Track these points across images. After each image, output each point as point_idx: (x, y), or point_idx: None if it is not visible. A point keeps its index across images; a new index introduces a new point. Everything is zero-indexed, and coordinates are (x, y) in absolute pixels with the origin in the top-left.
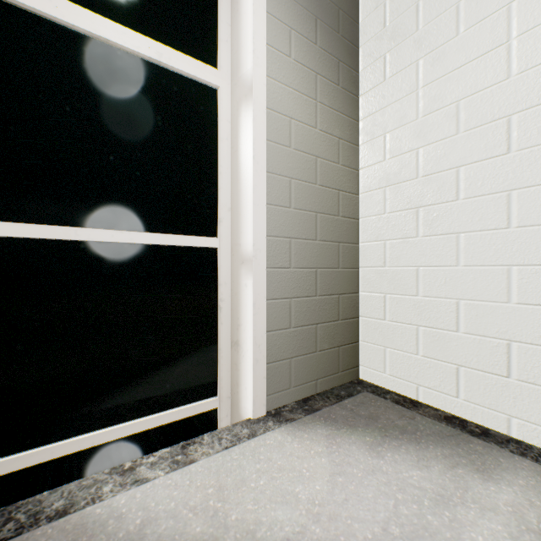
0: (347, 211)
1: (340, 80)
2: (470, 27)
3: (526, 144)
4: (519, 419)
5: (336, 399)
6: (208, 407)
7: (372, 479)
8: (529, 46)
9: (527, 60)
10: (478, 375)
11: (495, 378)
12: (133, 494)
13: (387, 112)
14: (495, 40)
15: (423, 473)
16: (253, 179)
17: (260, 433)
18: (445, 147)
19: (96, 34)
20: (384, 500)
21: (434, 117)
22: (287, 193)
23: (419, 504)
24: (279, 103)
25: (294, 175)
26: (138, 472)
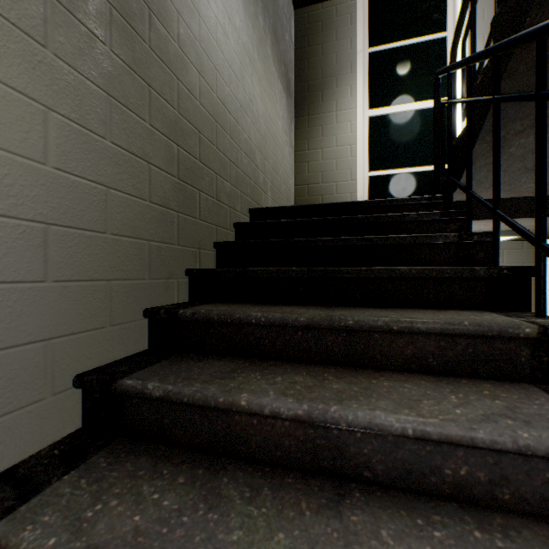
0: None
1: None
2: None
3: None
4: None
5: None
6: None
7: None
8: None
9: None
10: None
11: None
12: None
13: None
14: None
15: None
16: None
17: None
18: None
19: (402, 111)
20: None
21: None
22: None
23: None
24: None
25: None
26: None
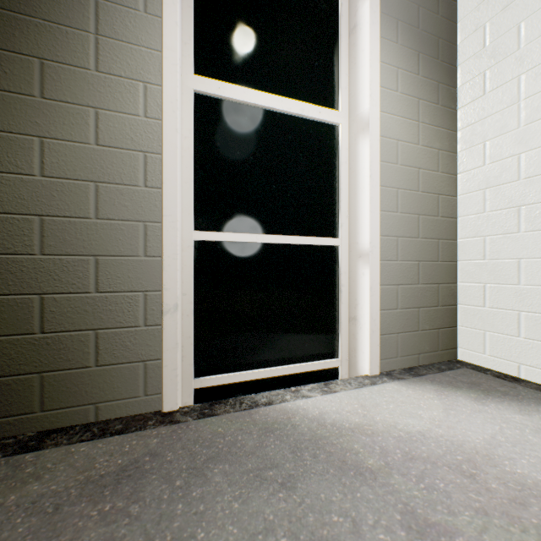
0: (445, 212)
1: (439, 100)
2: None
3: None
4: None
5: (438, 370)
6: (332, 364)
7: (479, 415)
8: None
9: None
10: None
11: None
12: (305, 401)
13: (487, 122)
14: None
15: (524, 417)
16: (369, 193)
17: (379, 383)
18: None
19: (267, 106)
20: (490, 425)
21: (537, 126)
22: (395, 201)
23: (521, 430)
24: (388, 130)
25: (400, 186)
26: (302, 392)
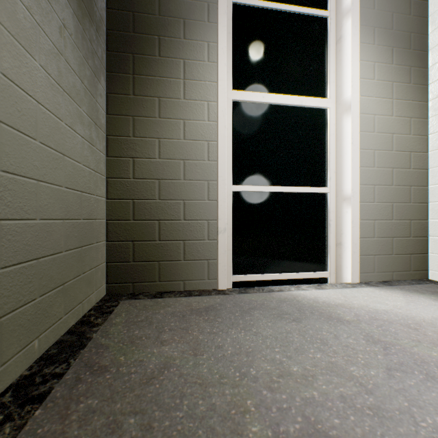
0: (417, 165)
1: (411, 79)
2: None
3: None
4: None
5: (408, 283)
6: (323, 275)
7: (433, 306)
8: None
9: None
10: None
11: None
12: (304, 291)
13: None
14: None
15: None
16: (351, 155)
17: (358, 287)
18: None
19: (277, 103)
20: None
21: None
22: (372, 159)
23: None
24: (366, 109)
25: (376, 148)
26: (301, 287)
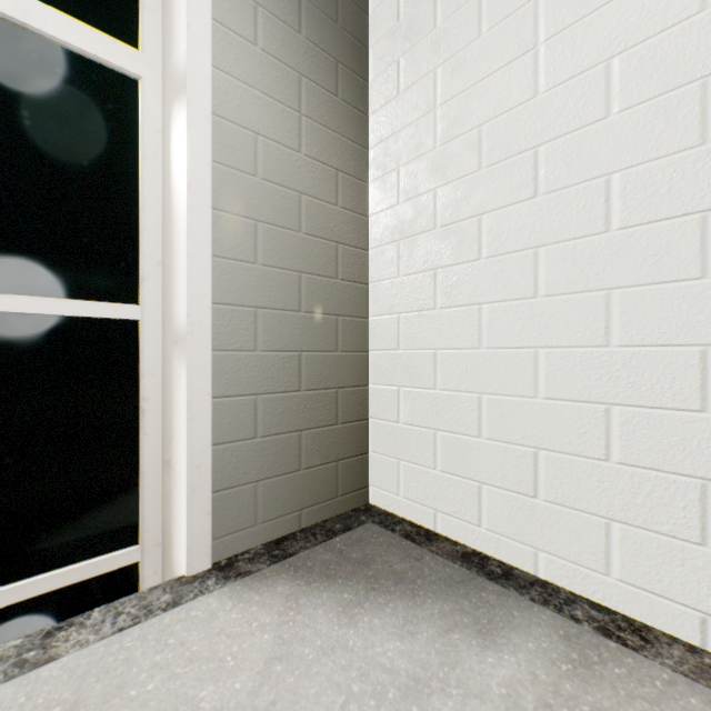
0: (350, 273)
1: (339, 89)
2: (494, 26)
3: (554, 186)
4: (547, 553)
5: (325, 536)
6: (121, 562)
7: (326, 663)
8: (558, 55)
9: (556, 73)
10: (503, 496)
11: (521, 499)
12: None
13: (401, 137)
14: (521, 46)
15: (403, 645)
16: (187, 218)
17: (188, 599)
18: (467, 187)
19: None
20: (330, 698)
21: (454, 147)
22: (251, 241)
23: (381, 697)
24: (236, 110)
25: (263, 216)
26: None
